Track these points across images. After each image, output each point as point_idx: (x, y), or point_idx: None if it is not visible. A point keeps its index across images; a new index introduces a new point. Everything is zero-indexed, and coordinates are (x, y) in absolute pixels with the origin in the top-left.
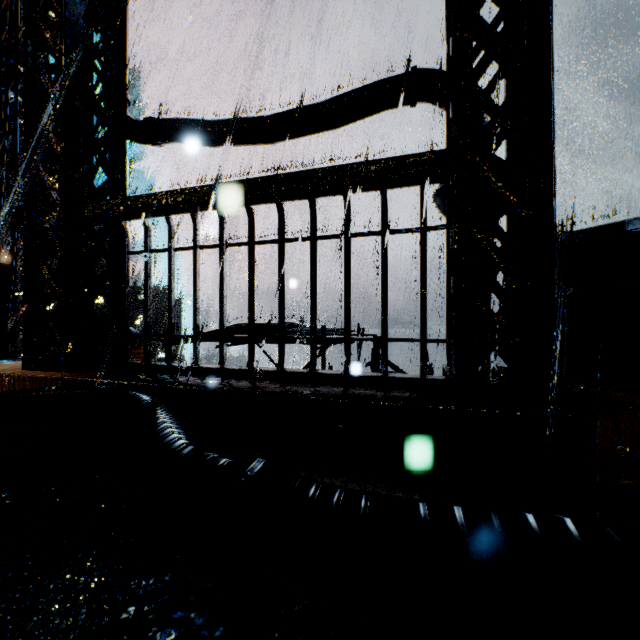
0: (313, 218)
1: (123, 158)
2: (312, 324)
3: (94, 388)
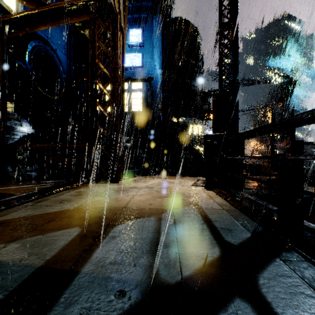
0: None
1: None
2: None
3: None
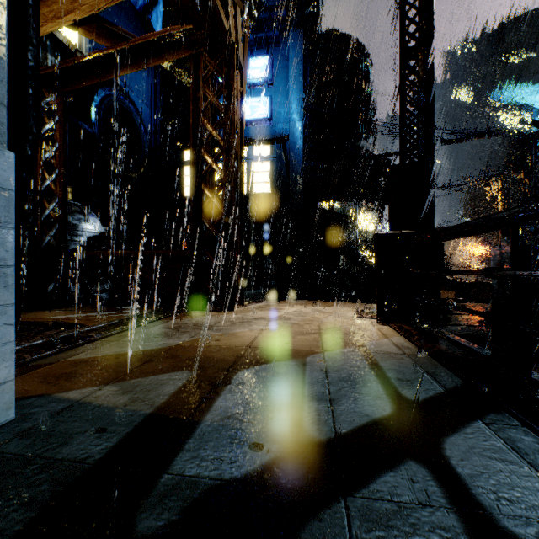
0: None
1: None
2: None
3: None
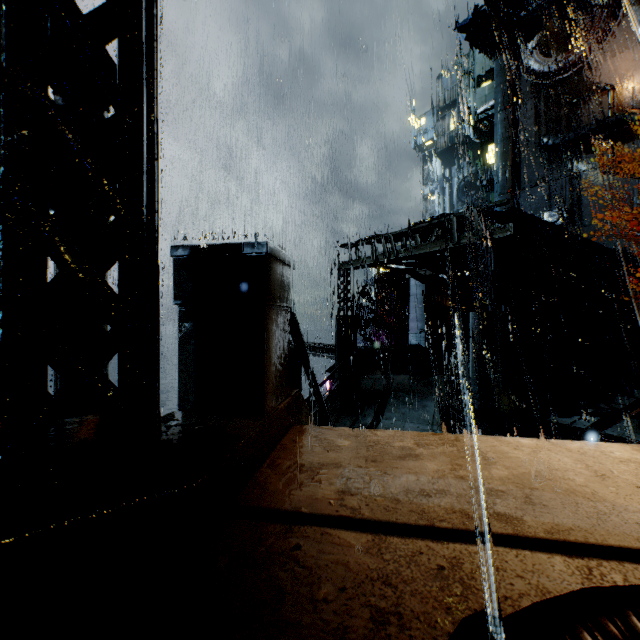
0: None
1: None
2: None
3: None
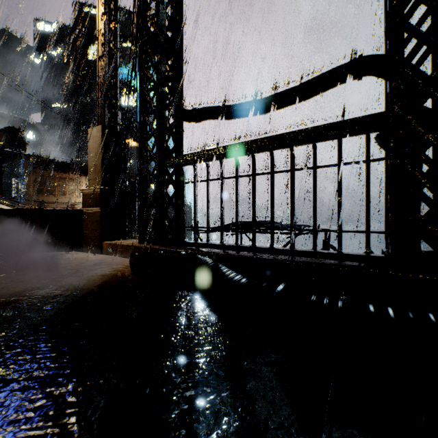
0: (292, 158)
1: (181, 132)
2: (291, 221)
3: (179, 253)
